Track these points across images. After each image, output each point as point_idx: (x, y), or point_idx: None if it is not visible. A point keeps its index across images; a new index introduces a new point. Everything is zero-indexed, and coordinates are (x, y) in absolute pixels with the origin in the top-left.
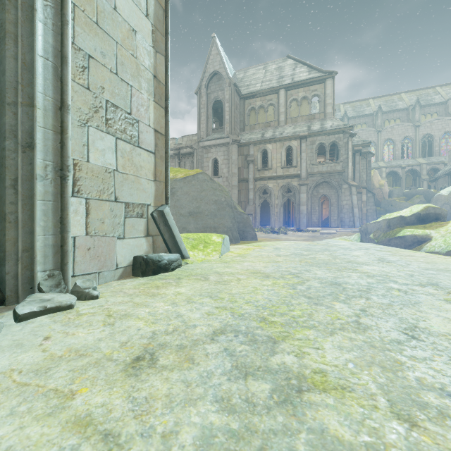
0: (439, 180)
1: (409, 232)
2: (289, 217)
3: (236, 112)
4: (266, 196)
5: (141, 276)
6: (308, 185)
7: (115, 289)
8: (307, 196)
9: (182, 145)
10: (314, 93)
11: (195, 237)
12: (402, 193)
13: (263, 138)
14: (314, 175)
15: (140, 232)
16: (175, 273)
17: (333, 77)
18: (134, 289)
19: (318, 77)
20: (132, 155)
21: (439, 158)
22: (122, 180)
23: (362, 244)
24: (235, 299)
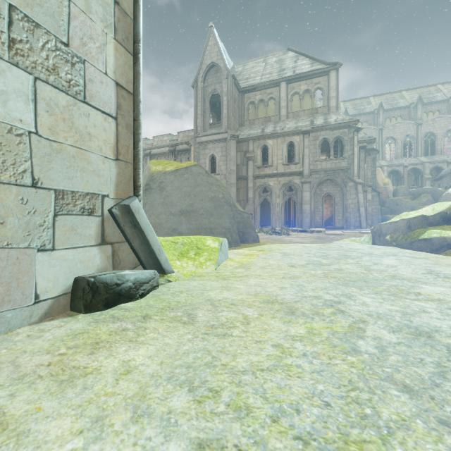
0: (444, 178)
1: (436, 234)
2: (289, 217)
3: (234, 106)
4: (266, 195)
5: (84, 312)
6: (311, 183)
7: (4, 356)
8: (310, 195)
9: (177, 141)
10: (317, 86)
11: (185, 241)
12: (408, 192)
13: (264, 133)
14: (317, 172)
15: (88, 239)
16: (143, 302)
17: (337, 69)
18: (42, 356)
19: (322, 69)
20: (71, 113)
21: (442, 157)
22: (49, 152)
23: (382, 247)
24: (245, 396)
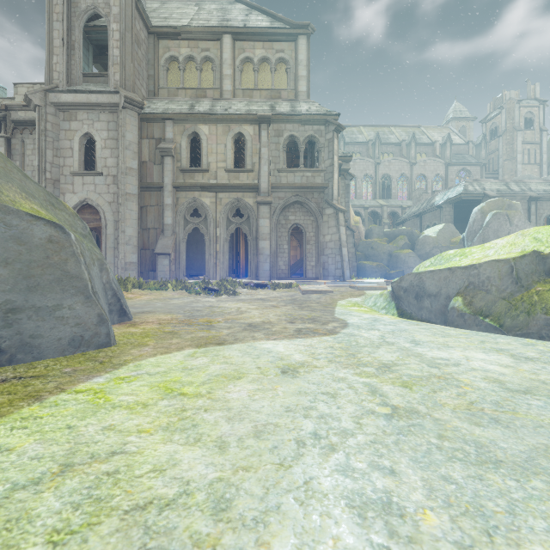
0: (406, 222)
1: None
2: (238, 262)
3: (138, 52)
4: (197, 222)
5: None
6: (271, 206)
7: None
8: (271, 224)
9: (13, 101)
10: (280, 55)
11: None
12: (383, 233)
13: (193, 111)
14: (282, 188)
15: None
16: None
17: (309, 36)
18: None
19: (287, 29)
20: None
21: (397, 202)
22: None
23: (548, 355)
24: None
